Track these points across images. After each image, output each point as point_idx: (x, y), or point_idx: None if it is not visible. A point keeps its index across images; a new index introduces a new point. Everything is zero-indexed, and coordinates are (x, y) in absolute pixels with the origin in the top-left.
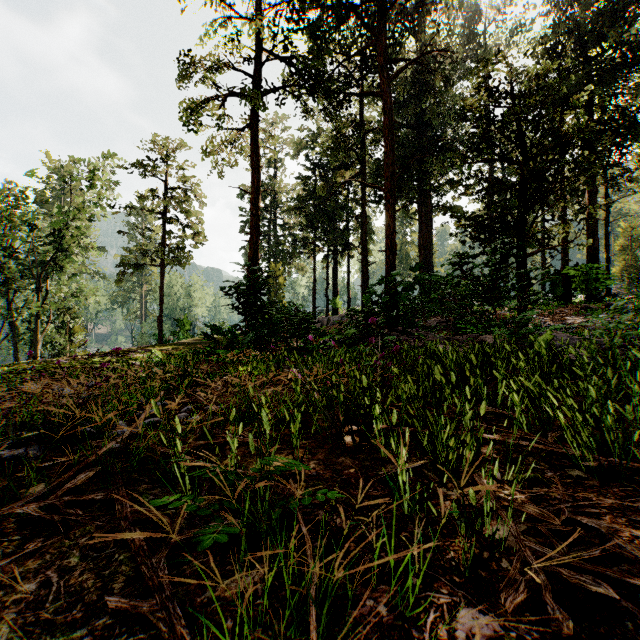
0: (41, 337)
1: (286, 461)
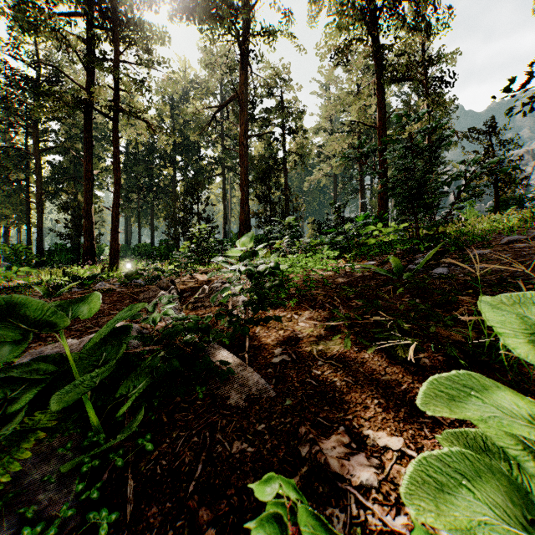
0: None
1: None
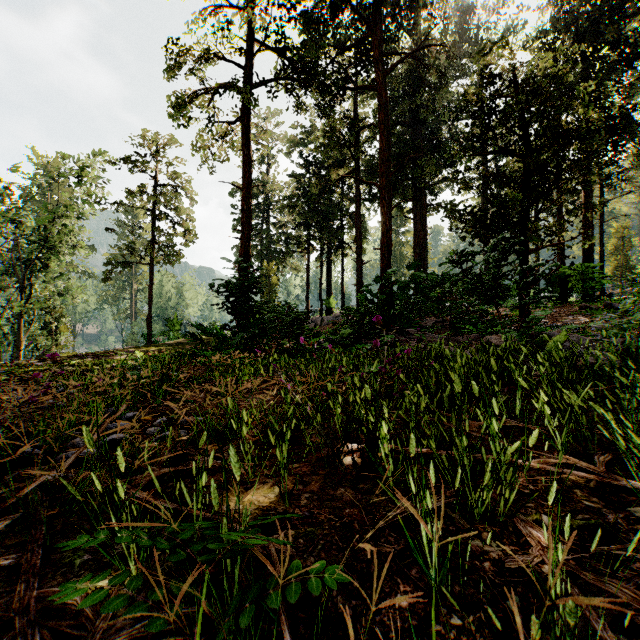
0: (24, 337)
1: (271, 495)
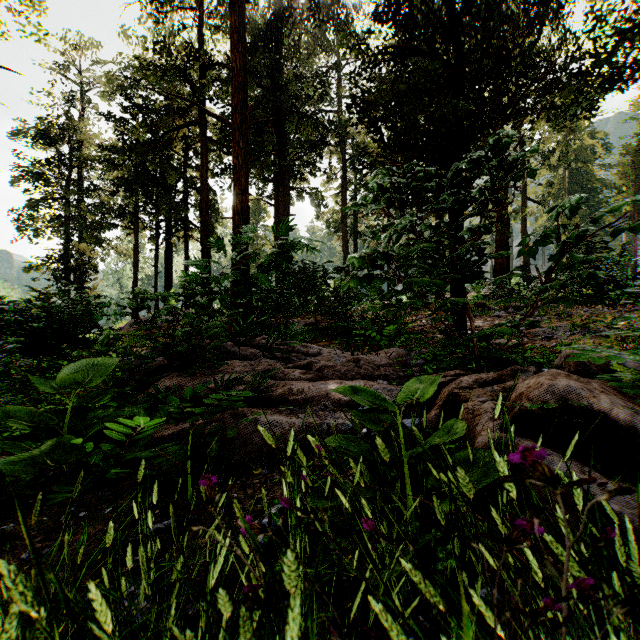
0: None
1: None
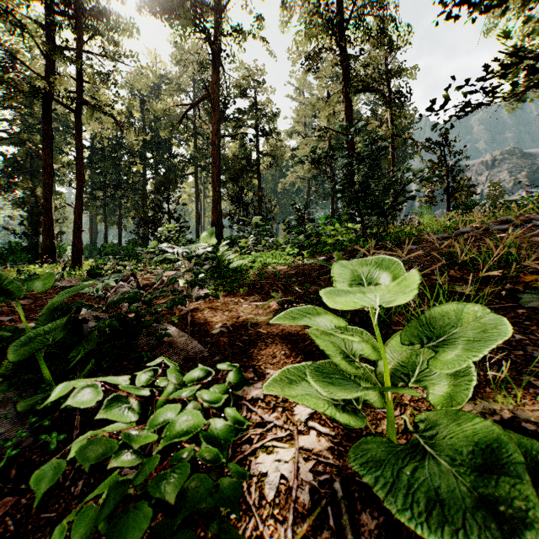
0: None
1: None
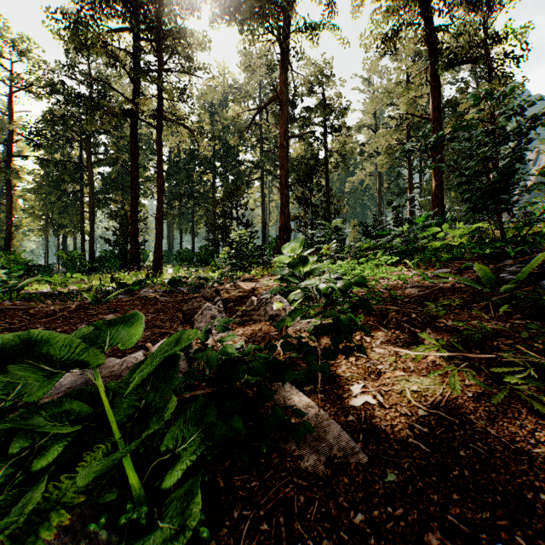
0: None
1: None
